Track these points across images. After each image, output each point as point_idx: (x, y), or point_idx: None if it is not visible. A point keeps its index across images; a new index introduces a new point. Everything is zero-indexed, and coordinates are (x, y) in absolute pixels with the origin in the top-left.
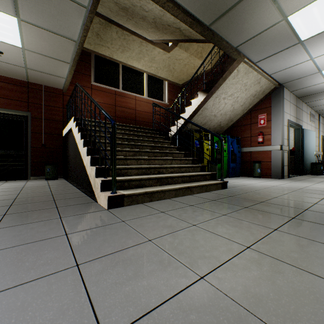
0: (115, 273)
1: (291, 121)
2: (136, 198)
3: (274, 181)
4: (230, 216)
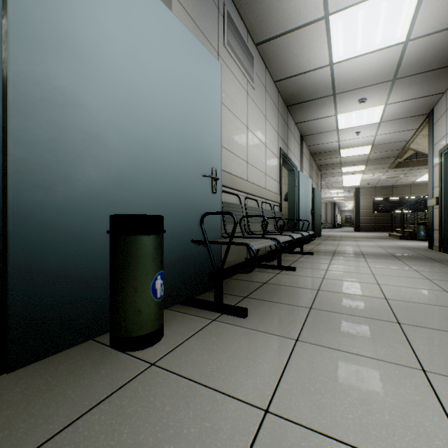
0: (359, 235)
1: (444, 146)
2: (390, 235)
3: (413, 245)
4: (364, 237)
